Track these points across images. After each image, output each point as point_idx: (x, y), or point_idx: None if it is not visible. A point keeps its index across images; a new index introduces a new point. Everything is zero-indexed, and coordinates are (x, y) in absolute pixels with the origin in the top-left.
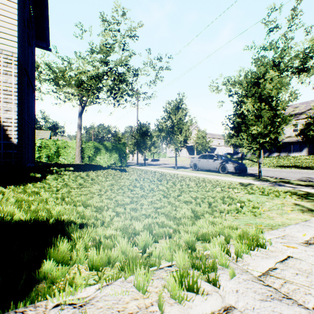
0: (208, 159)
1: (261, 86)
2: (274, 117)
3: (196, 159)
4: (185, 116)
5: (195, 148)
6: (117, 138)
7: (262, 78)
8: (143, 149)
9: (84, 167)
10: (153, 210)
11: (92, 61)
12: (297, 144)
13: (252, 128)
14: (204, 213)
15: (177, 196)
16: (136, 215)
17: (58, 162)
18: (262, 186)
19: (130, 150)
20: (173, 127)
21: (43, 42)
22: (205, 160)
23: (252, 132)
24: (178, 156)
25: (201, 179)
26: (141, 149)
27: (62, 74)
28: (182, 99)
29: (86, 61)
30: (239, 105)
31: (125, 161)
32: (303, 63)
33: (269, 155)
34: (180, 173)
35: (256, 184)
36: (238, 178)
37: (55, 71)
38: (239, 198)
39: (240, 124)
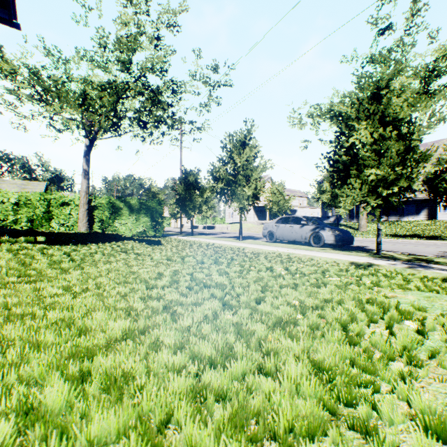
0: (292, 224)
1: (385, 101)
2: (409, 151)
3: (273, 224)
4: (254, 157)
5: (268, 209)
6: (151, 194)
7: (385, 88)
8: (190, 210)
9: (88, 236)
10: (186, 390)
11: (103, 62)
12: (412, 205)
13: (368, 171)
14: (356, 378)
15: (256, 303)
16: (106, 429)
17: (48, 229)
18: (395, 269)
19: (172, 213)
20: (236, 174)
21: (3, 9)
22: (287, 226)
23: (369, 177)
24: (243, 222)
25: (284, 256)
26: (186, 210)
27: (56, 85)
28: (251, 130)
29: (94, 64)
30: (345, 135)
31: (162, 228)
32: (425, 85)
33: (373, 220)
34: (249, 247)
35: (382, 264)
36: (344, 255)
37: (43, 80)
38: (394, 303)
39: (347, 165)
